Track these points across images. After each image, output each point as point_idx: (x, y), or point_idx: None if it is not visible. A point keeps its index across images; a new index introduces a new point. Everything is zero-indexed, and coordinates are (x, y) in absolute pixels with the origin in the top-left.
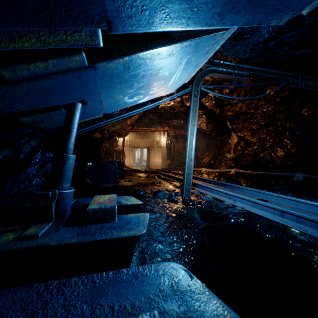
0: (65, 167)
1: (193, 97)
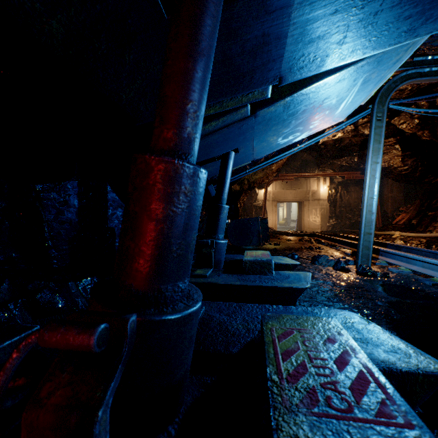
0: (221, 218)
1: (374, 122)
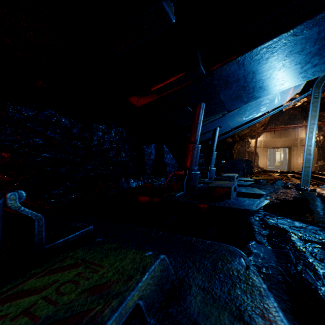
0: (212, 157)
1: (311, 99)
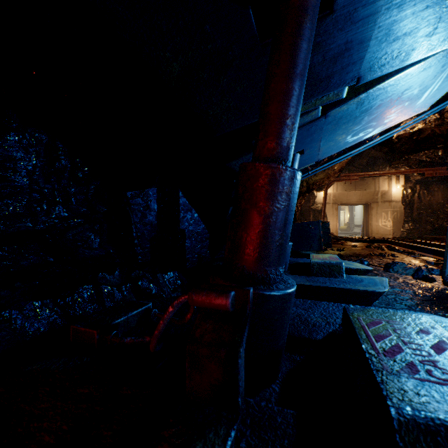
0: None
1: None
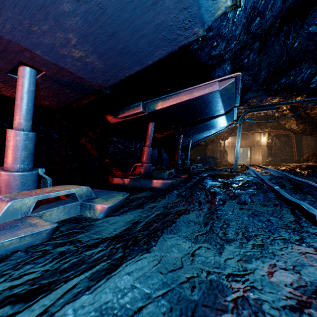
0: (188, 156)
1: (238, 126)
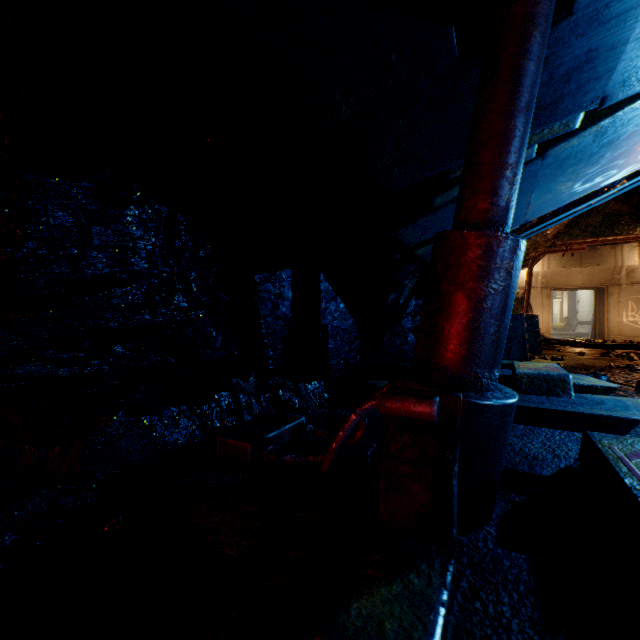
0: None
1: None
